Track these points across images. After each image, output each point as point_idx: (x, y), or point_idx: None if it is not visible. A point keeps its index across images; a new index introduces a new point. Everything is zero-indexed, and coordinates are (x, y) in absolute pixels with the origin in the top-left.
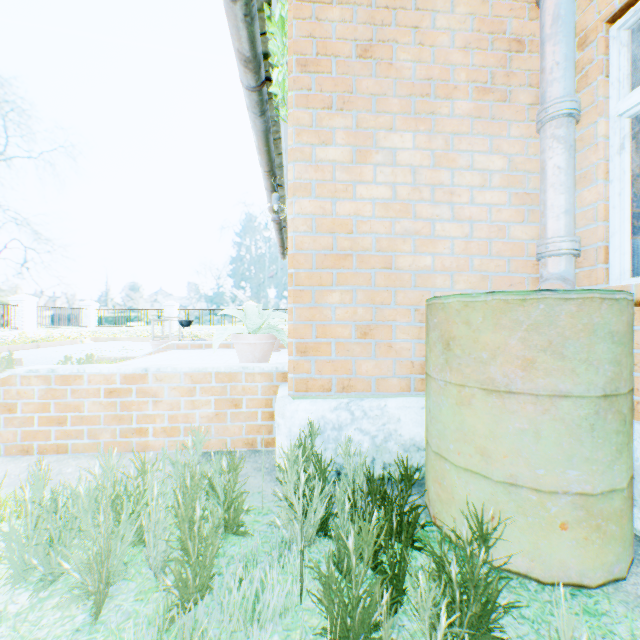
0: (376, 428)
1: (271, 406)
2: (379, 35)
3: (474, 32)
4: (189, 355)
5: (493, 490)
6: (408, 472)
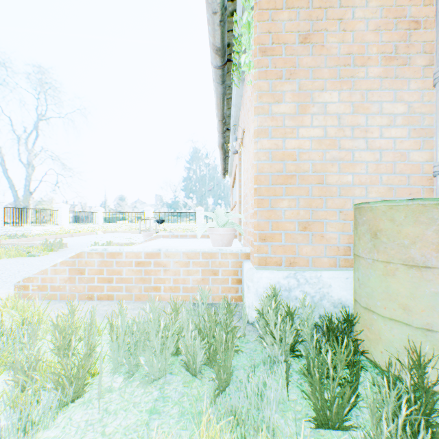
0: (314, 291)
1: (237, 275)
2: (314, 27)
3: (382, 18)
4: (172, 242)
5: (413, 333)
6: (336, 321)
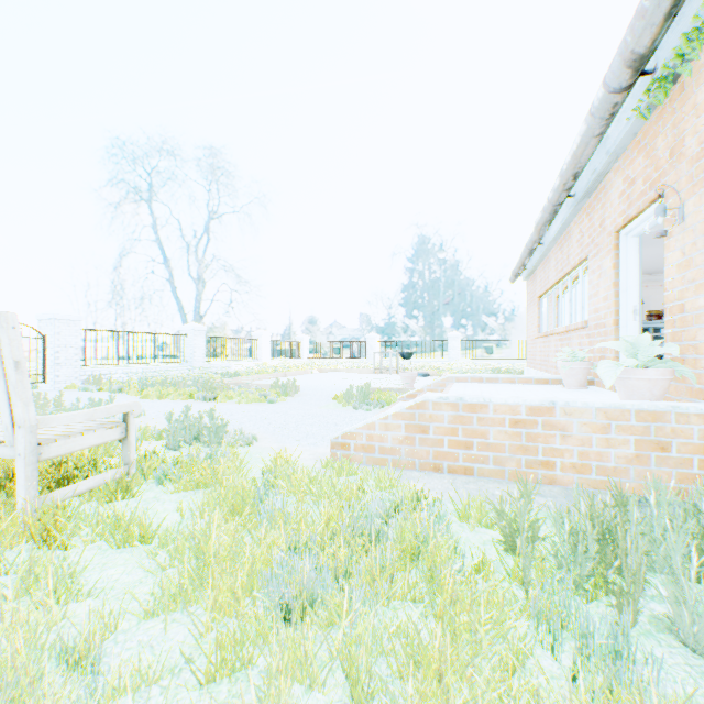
0: None
1: None
2: None
3: None
4: (490, 389)
5: None
6: None
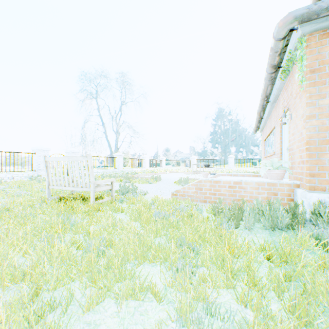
0: None
1: (290, 196)
2: None
3: None
4: (232, 178)
5: None
6: None
